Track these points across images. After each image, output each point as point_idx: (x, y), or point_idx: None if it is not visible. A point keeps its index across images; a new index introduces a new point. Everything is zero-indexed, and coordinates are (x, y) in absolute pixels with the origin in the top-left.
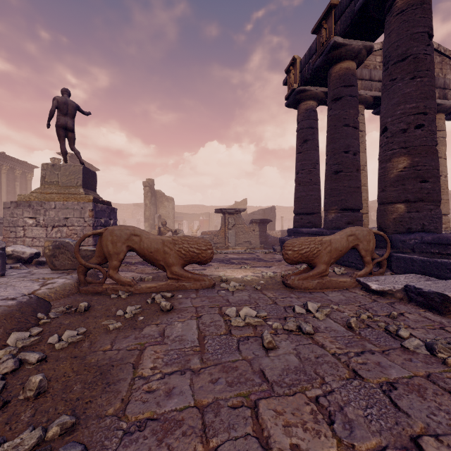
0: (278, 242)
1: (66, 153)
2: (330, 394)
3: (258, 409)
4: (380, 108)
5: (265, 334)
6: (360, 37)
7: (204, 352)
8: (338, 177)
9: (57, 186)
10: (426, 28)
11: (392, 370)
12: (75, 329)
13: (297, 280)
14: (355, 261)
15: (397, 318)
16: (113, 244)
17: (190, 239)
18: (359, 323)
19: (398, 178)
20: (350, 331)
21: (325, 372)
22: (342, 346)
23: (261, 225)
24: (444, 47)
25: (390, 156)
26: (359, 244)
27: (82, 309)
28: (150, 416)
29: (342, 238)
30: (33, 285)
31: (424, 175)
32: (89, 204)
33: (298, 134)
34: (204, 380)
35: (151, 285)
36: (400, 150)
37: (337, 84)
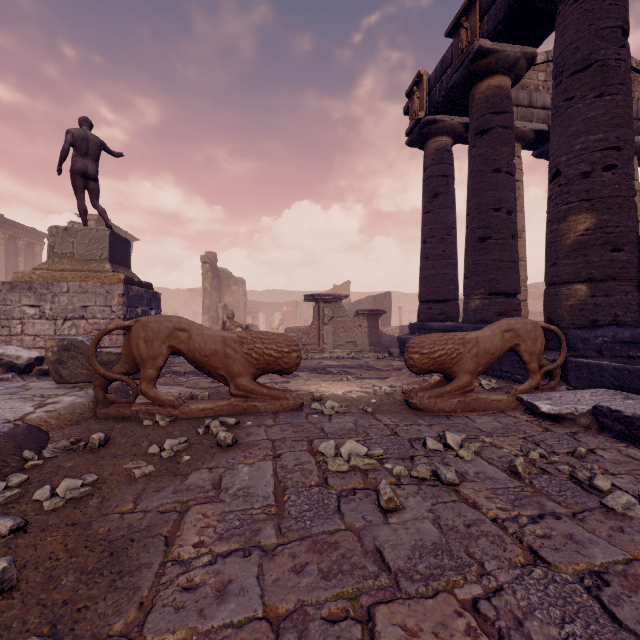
0: (396, 342)
1: (86, 212)
2: (497, 594)
3: (374, 623)
4: (543, 147)
5: (382, 486)
6: (517, 40)
7: (282, 516)
8: (485, 247)
9: (72, 260)
10: (619, 21)
11: (595, 548)
12: (80, 476)
13: (428, 397)
14: (511, 370)
15: (585, 457)
16: (147, 344)
17: (265, 336)
18: (528, 466)
19: (577, 246)
20: (516, 479)
21: (485, 552)
22: (507, 505)
23: (370, 318)
24: (636, 60)
25: (565, 213)
26: (521, 344)
27: (96, 443)
28: (185, 636)
29: (494, 335)
30: (24, 406)
31: (617, 241)
32: (118, 285)
33: (425, 185)
34: (281, 568)
35: (205, 406)
36: (580, 204)
37: (484, 110)
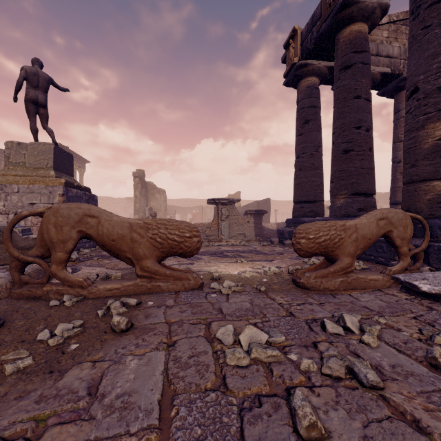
0: (274, 234)
1: (37, 132)
2: None
3: None
4: (386, 88)
5: (298, 402)
6: None
7: None
8: (348, 157)
9: (23, 167)
10: None
11: None
12: None
13: (314, 277)
14: (375, 254)
15: None
16: (56, 229)
17: (169, 222)
18: None
19: (435, 149)
20: (440, 376)
21: None
22: None
23: (256, 216)
24: None
25: (424, 122)
26: (393, 231)
27: None
28: None
29: (370, 222)
30: None
31: None
32: (58, 187)
33: (298, 114)
34: None
35: (112, 286)
36: (438, 113)
37: (347, 50)
